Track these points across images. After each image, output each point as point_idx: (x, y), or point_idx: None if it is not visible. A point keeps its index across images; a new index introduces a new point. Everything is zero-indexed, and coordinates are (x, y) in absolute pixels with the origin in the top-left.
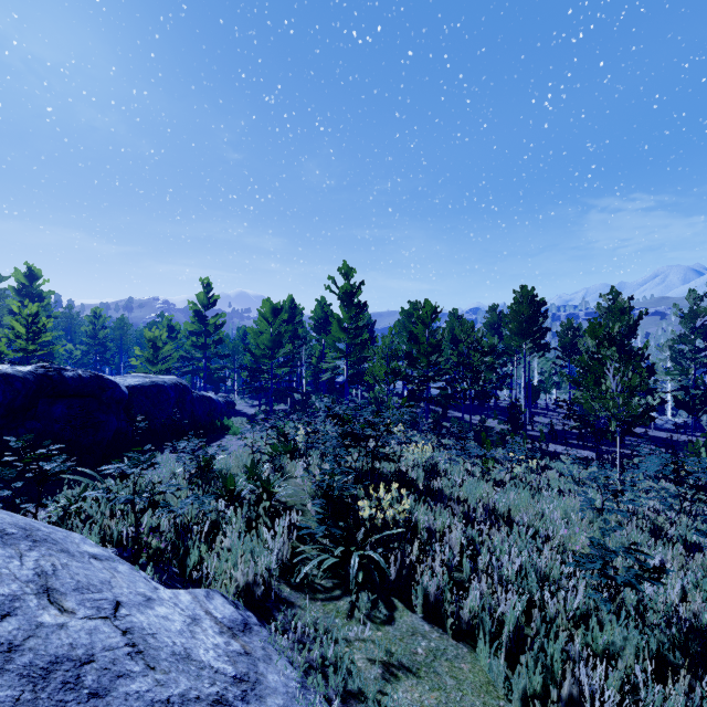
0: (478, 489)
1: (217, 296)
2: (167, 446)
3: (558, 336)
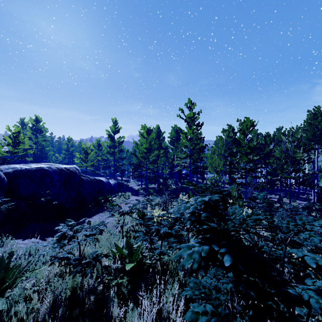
0: None
1: (120, 127)
2: None
3: None
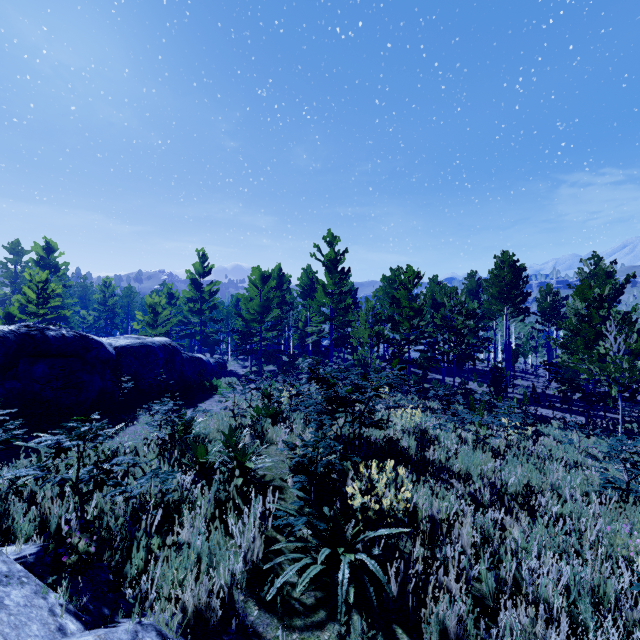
0: (476, 460)
1: (211, 266)
2: (142, 409)
3: (537, 301)
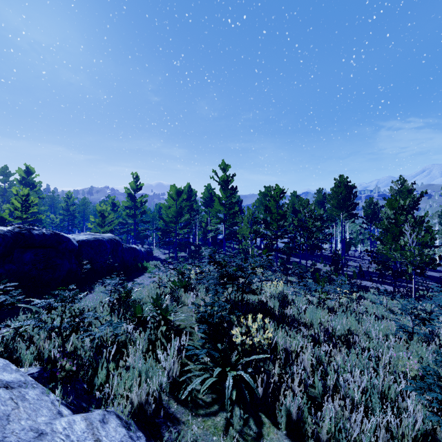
0: (318, 315)
1: (142, 184)
2: (98, 282)
3: (363, 209)
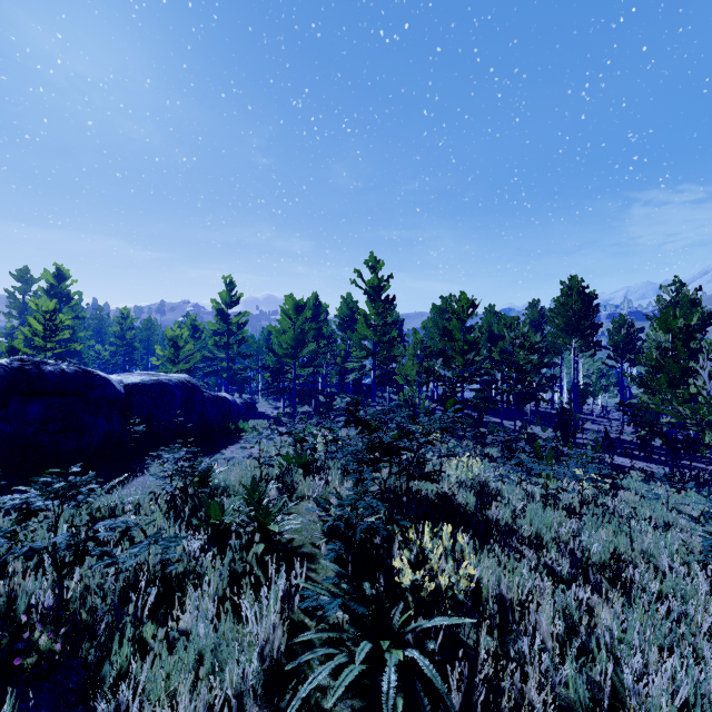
0: (547, 520)
1: (239, 294)
2: (150, 457)
3: (608, 334)
